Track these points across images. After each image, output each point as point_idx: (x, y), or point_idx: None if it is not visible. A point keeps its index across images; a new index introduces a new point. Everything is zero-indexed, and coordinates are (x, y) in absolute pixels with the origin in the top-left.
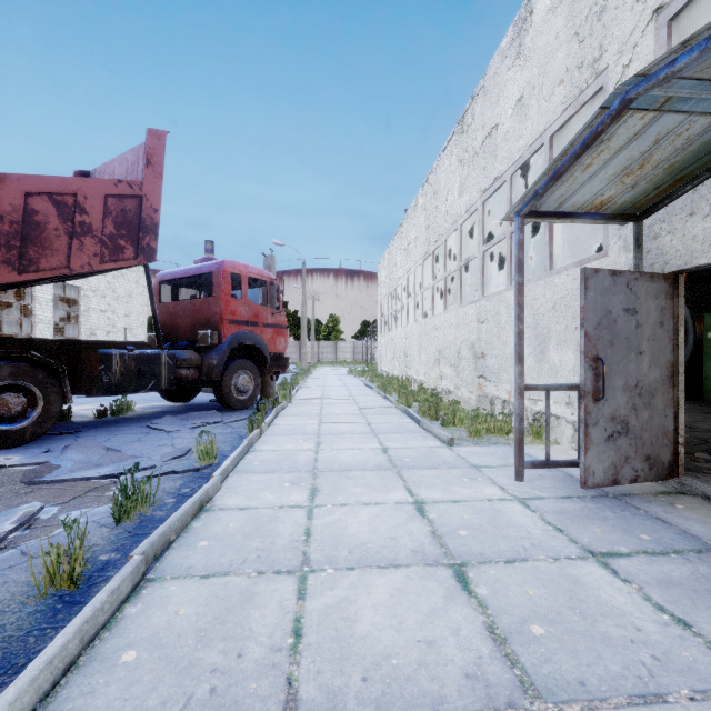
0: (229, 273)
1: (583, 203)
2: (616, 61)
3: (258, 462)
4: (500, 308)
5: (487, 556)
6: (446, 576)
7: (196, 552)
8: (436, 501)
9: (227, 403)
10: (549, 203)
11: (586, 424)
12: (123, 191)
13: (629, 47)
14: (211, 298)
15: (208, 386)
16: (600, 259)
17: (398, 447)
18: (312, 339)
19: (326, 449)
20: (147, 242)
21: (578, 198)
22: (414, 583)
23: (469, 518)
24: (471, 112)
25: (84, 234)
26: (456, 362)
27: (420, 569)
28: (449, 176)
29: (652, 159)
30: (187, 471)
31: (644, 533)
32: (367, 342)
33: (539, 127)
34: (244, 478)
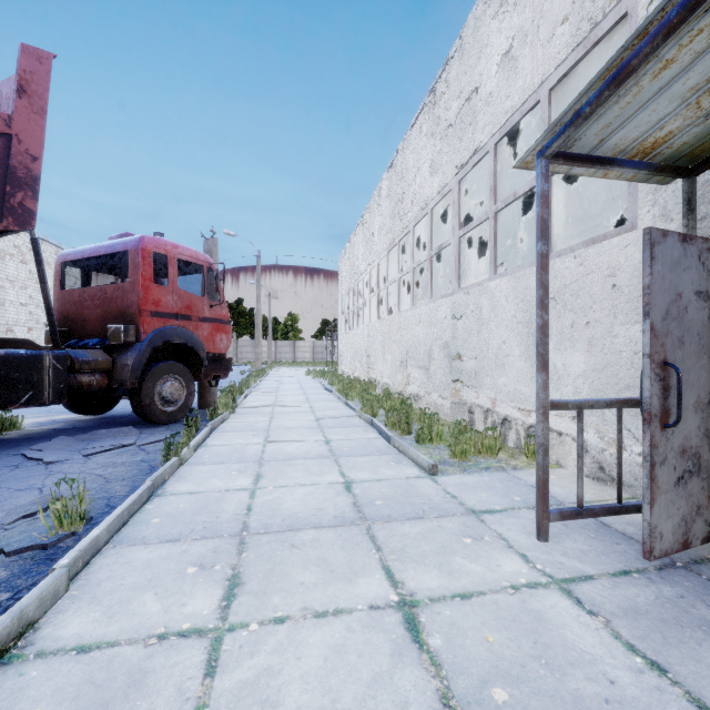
0: (150, 253)
1: (630, 143)
2: None
3: (159, 519)
4: (481, 301)
5: None
6: None
7: None
8: (433, 598)
9: (148, 417)
10: (586, 140)
11: (652, 463)
12: None
13: None
14: (126, 283)
15: (126, 394)
16: (624, 234)
17: (365, 479)
18: (269, 338)
19: (267, 487)
20: (19, 200)
21: (627, 132)
22: None
23: (497, 643)
24: (445, 79)
25: None
26: (426, 364)
27: None
28: (418, 155)
29: None
30: (24, 550)
31: None
32: (326, 342)
33: (534, 80)
34: (123, 557)
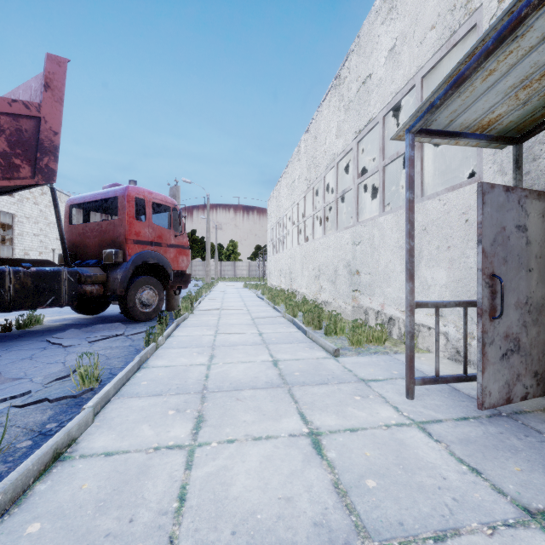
0: (133, 198)
1: (472, 122)
2: None
3: (146, 382)
4: (373, 231)
5: (408, 527)
6: None
7: None
8: (332, 431)
9: (131, 316)
10: (440, 120)
11: (483, 344)
12: (18, 111)
13: None
14: (116, 220)
15: (115, 300)
16: (473, 183)
17: (287, 358)
18: (216, 259)
19: (218, 363)
20: (45, 163)
21: (469, 115)
22: None
23: (372, 456)
24: (347, 67)
25: None
26: (333, 278)
27: None
28: (327, 122)
29: None
30: (61, 398)
31: None
32: (259, 262)
33: (411, 70)
34: (126, 404)
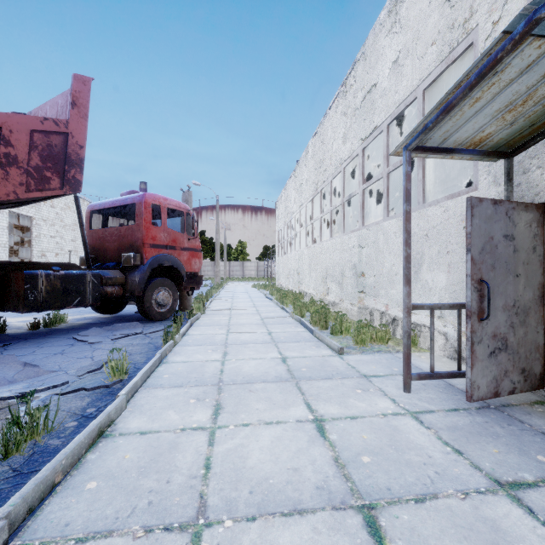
0: (150, 204)
1: (464, 140)
2: (485, 19)
3: (168, 375)
4: (378, 235)
5: (395, 491)
6: (356, 525)
7: (80, 499)
8: (334, 418)
9: (148, 315)
10: (434, 139)
11: (471, 342)
12: (49, 128)
13: (498, 5)
14: (134, 225)
15: (132, 300)
16: (470, 193)
17: (295, 356)
18: (225, 260)
19: (231, 359)
20: (72, 175)
21: (461, 134)
22: (323, 540)
23: (369, 438)
24: (353, 75)
25: (10, 165)
26: (340, 280)
27: (327, 516)
28: (334, 128)
29: (536, 94)
30: (96, 388)
31: (540, 454)
32: (267, 262)
33: (413, 82)
34: (152, 394)
